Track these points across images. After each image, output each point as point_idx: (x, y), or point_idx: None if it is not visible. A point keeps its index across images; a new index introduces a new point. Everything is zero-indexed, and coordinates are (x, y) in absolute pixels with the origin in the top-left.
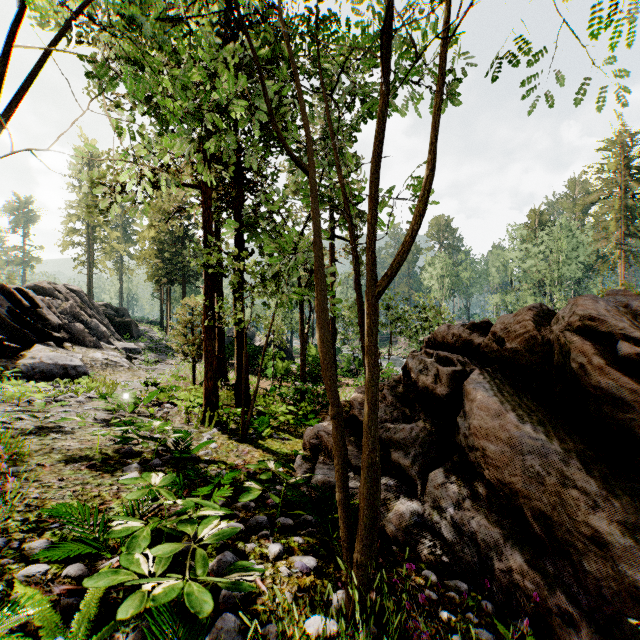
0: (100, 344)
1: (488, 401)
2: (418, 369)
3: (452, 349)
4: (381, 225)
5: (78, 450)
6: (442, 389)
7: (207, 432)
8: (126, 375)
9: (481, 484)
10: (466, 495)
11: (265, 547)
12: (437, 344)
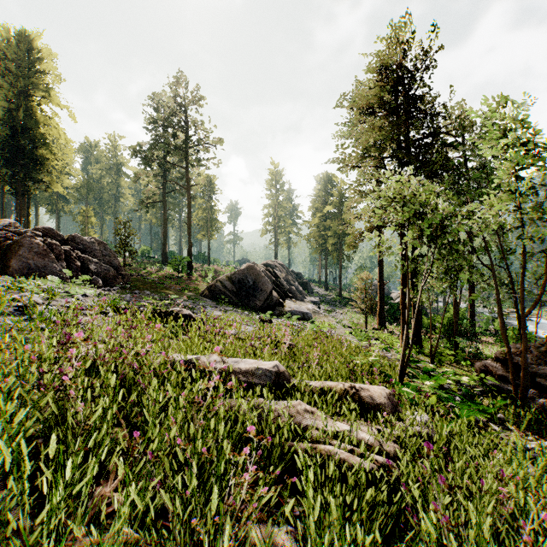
0: (303, 299)
1: None
2: None
3: None
4: (528, 271)
5: None
6: None
7: None
8: (325, 319)
9: None
10: None
11: None
12: None
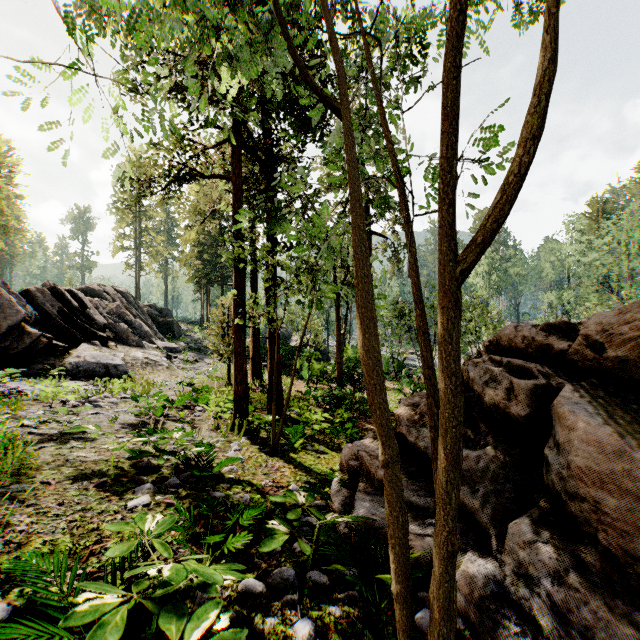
0: (142, 343)
1: (598, 432)
2: (483, 380)
3: (523, 355)
4: None
5: (93, 463)
6: (519, 408)
7: (235, 442)
8: (164, 374)
9: (590, 549)
10: (569, 564)
11: (290, 622)
12: (501, 349)
